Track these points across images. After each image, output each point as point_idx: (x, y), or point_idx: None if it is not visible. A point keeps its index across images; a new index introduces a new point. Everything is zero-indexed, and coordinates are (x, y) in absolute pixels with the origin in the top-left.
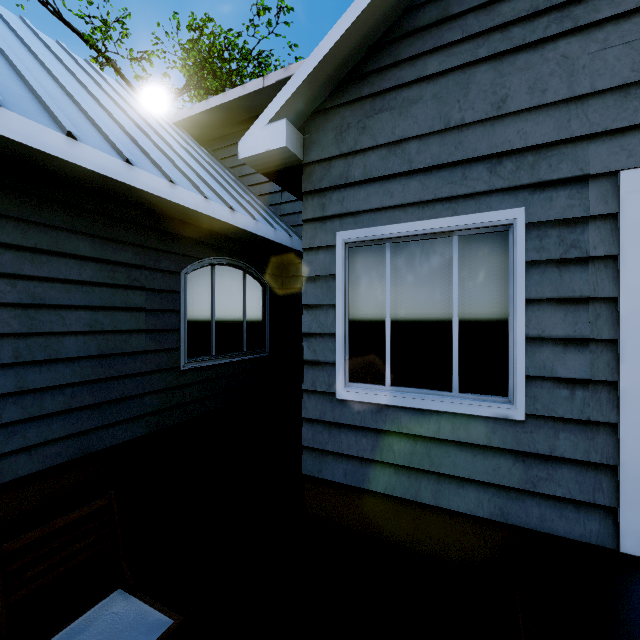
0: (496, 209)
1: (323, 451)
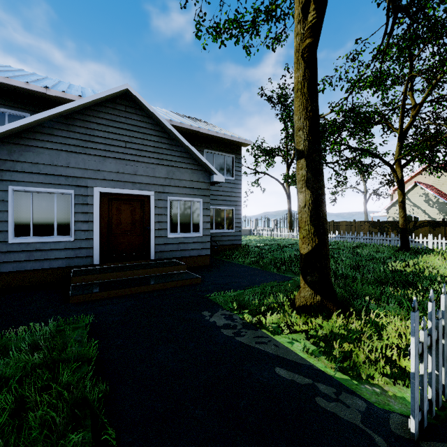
0: (67, 189)
1: (2, 262)
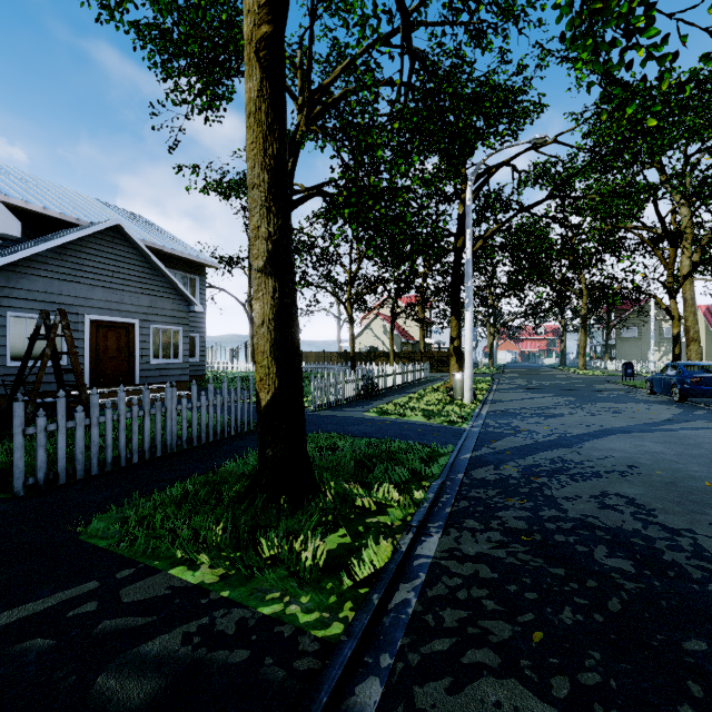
0: None
1: (0, 385)
